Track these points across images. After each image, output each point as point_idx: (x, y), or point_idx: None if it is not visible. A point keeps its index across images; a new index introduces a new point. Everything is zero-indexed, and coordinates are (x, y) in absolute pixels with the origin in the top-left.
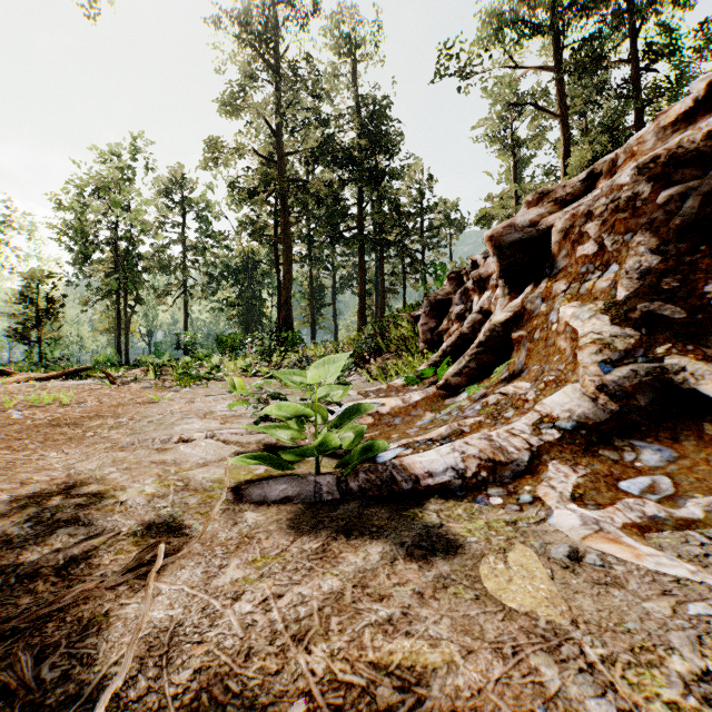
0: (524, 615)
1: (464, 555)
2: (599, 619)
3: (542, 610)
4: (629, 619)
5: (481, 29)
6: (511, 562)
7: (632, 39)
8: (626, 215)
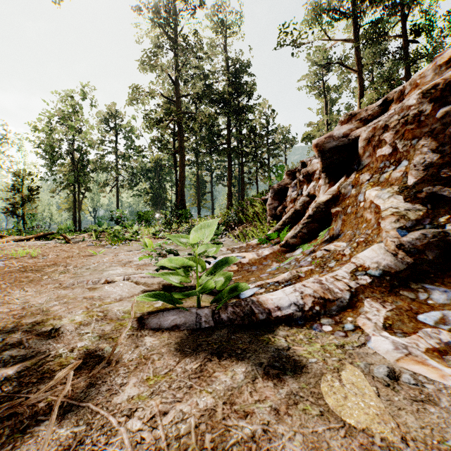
0: (361, 431)
1: (308, 374)
2: (423, 435)
3: (375, 426)
4: (448, 436)
5: (306, 16)
6: (344, 380)
7: (403, 22)
8: (413, 126)
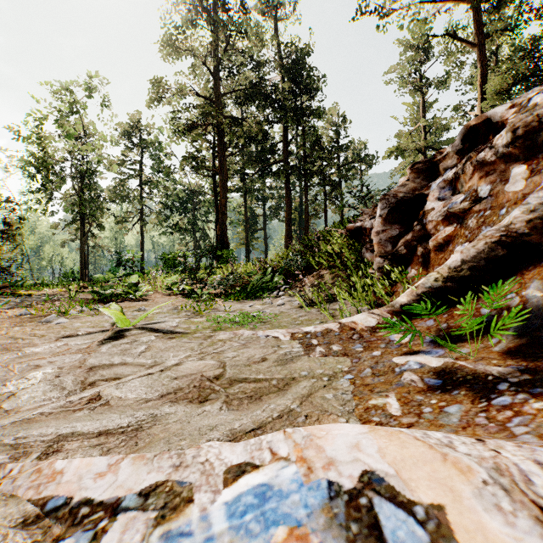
0: None
1: None
2: None
3: None
4: None
5: None
6: None
7: None
8: None
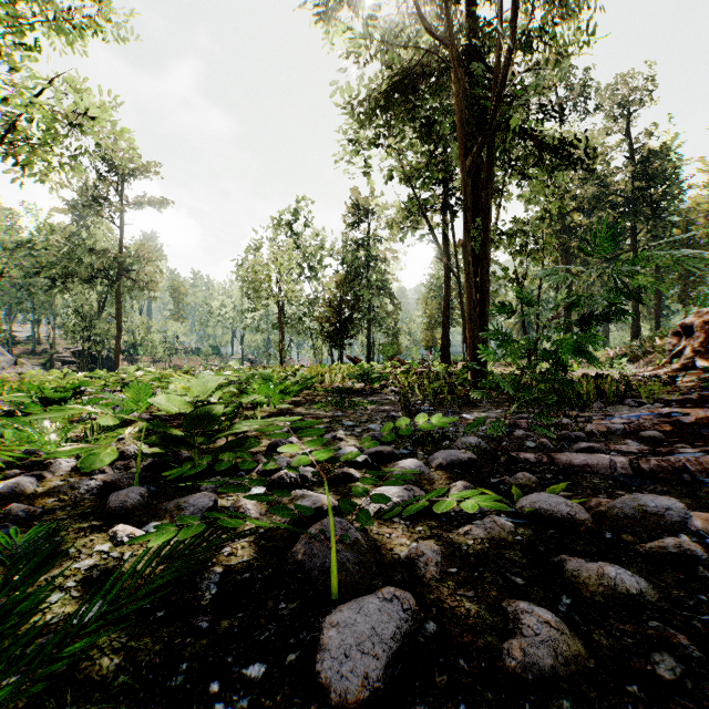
0: None
1: None
2: None
3: None
4: None
5: None
6: None
7: None
8: (700, 329)
